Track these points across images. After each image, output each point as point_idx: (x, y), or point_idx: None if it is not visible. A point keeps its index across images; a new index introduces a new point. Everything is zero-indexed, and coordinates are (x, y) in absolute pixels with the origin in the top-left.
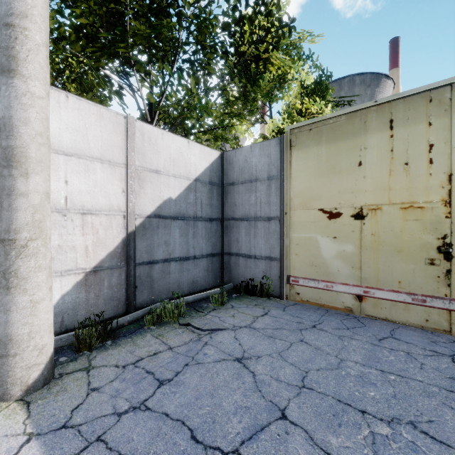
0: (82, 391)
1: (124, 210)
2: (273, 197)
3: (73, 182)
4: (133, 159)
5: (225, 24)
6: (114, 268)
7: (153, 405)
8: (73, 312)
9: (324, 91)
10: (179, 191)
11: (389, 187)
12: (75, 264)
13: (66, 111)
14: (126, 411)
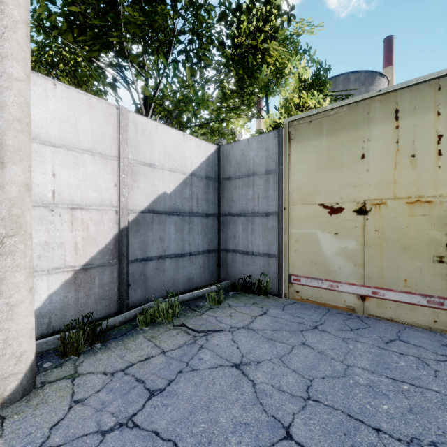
0: (65, 403)
1: (116, 205)
2: (271, 192)
3: (61, 175)
4: (125, 152)
5: (221, 14)
6: (105, 265)
7: (142, 421)
8: (61, 312)
9: (322, 85)
10: (174, 186)
11: (395, 180)
12: (63, 262)
13: (54, 99)
14: (111, 428)
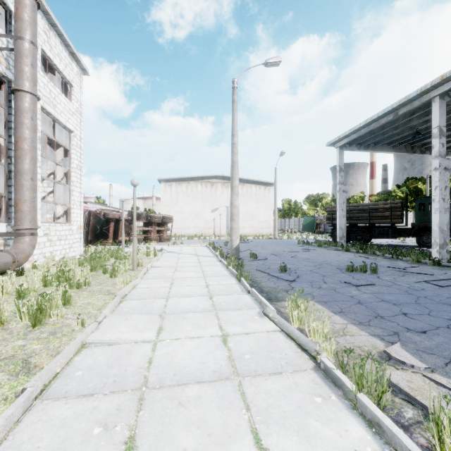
0: None
1: None
2: None
3: None
4: None
5: None
6: None
7: None
8: None
9: None
10: None
11: None
12: None
13: None
14: None
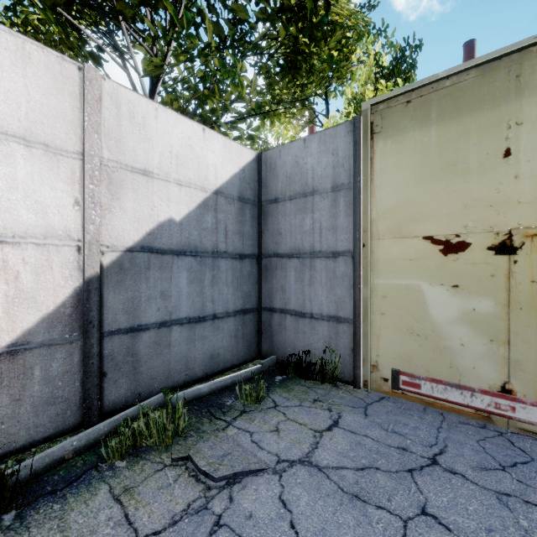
0: None
1: (79, 238)
2: (341, 220)
3: None
4: (96, 146)
5: None
6: (55, 344)
7: None
8: None
9: (408, 70)
10: (187, 209)
11: None
12: None
13: None
14: None
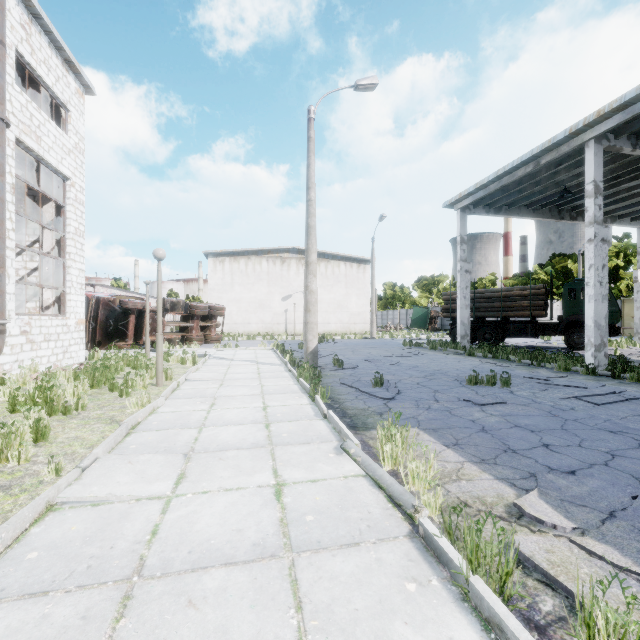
0: None
1: None
2: None
3: None
4: None
5: None
6: None
7: None
8: None
9: None
10: None
11: None
12: None
13: None
14: None
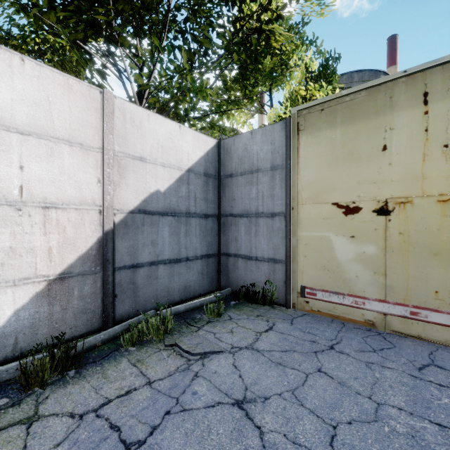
0: None
1: (100, 204)
2: (277, 190)
3: (31, 168)
4: (111, 143)
5: None
6: (86, 274)
7: None
8: (31, 331)
9: (331, 75)
10: (169, 183)
11: (423, 175)
12: (33, 271)
13: (21, 78)
14: None
